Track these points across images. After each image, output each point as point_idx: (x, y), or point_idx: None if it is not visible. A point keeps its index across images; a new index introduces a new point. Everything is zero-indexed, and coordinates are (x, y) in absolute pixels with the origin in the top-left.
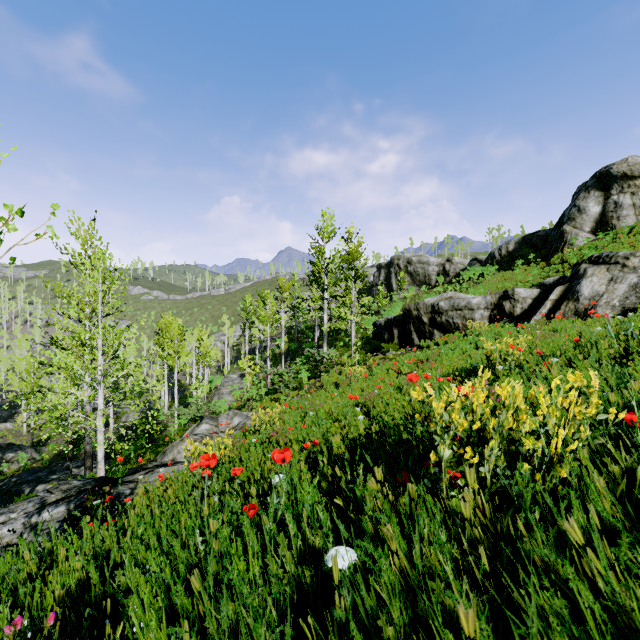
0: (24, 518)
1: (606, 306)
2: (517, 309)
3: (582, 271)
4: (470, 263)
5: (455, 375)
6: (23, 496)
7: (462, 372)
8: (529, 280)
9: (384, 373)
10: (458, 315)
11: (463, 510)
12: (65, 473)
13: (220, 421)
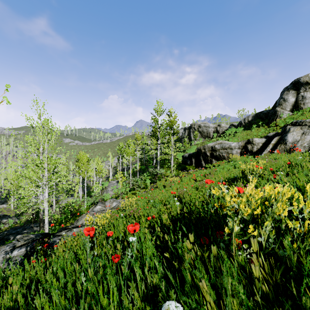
0: (3, 255)
1: (300, 146)
2: (254, 148)
3: (288, 129)
4: (229, 127)
5: (225, 181)
6: (9, 241)
7: (229, 180)
8: (259, 134)
9: (188, 180)
10: (224, 151)
11: (254, 271)
12: (30, 229)
13: (106, 204)
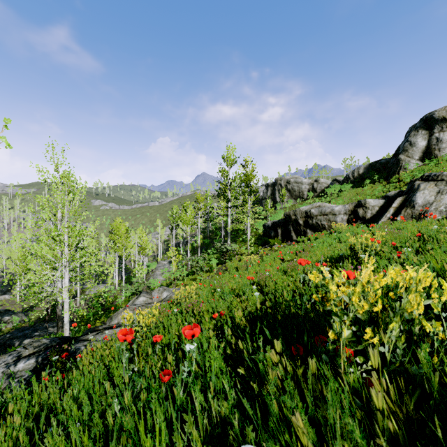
0: (3, 368)
1: (435, 211)
2: (368, 214)
3: (416, 186)
4: (331, 183)
5: (326, 261)
6: (13, 348)
7: (331, 259)
8: (375, 194)
9: (272, 260)
10: (325, 219)
11: (375, 400)
12: (44, 331)
13: (153, 295)
